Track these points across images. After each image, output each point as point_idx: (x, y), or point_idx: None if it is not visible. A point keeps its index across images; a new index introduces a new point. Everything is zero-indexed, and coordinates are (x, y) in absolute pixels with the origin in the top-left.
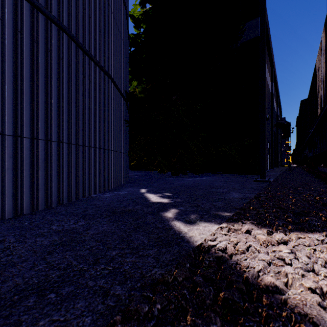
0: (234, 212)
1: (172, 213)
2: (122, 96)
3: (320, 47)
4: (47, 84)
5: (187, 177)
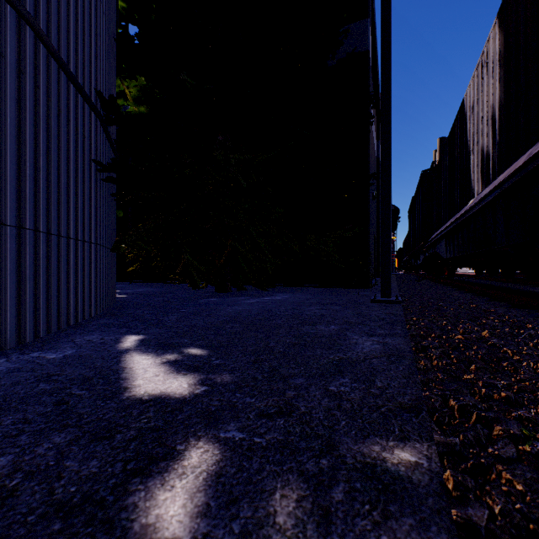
0: (418, 435)
1: (191, 485)
2: (87, 99)
3: (480, 62)
4: None
5: (246, 295)
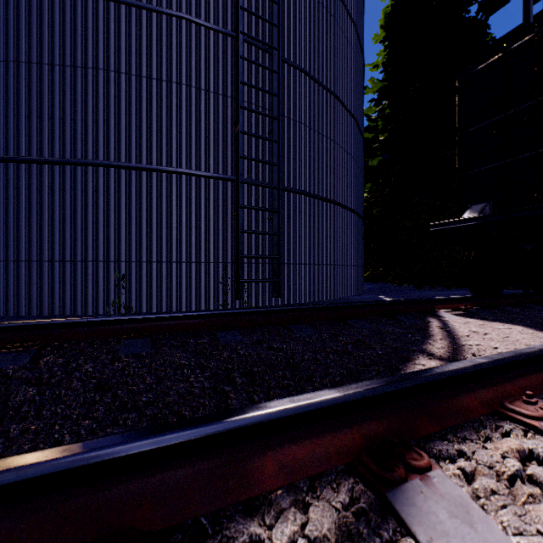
0: None
1: None
2: (361, 218)
3: None
4: (330, 237)
5: (432, 290)
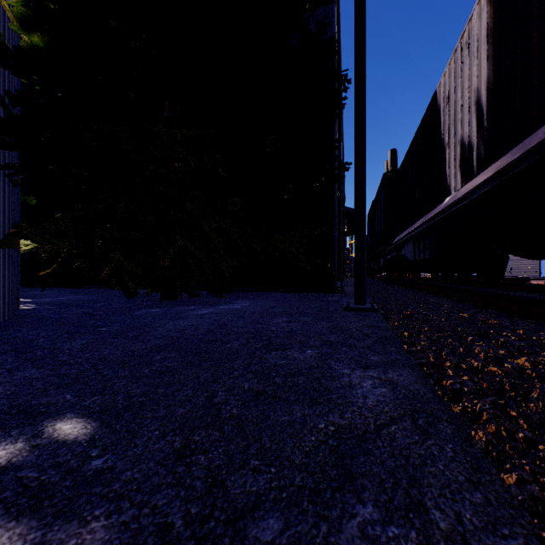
0: None
1: None
2: None
3: (459, 45)
4: None
5: (198, 303)
